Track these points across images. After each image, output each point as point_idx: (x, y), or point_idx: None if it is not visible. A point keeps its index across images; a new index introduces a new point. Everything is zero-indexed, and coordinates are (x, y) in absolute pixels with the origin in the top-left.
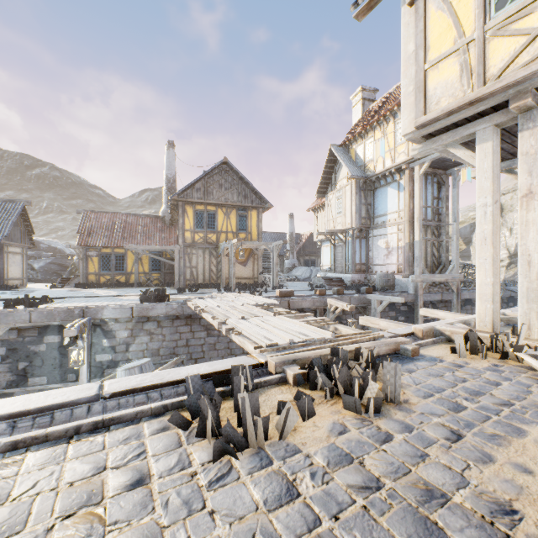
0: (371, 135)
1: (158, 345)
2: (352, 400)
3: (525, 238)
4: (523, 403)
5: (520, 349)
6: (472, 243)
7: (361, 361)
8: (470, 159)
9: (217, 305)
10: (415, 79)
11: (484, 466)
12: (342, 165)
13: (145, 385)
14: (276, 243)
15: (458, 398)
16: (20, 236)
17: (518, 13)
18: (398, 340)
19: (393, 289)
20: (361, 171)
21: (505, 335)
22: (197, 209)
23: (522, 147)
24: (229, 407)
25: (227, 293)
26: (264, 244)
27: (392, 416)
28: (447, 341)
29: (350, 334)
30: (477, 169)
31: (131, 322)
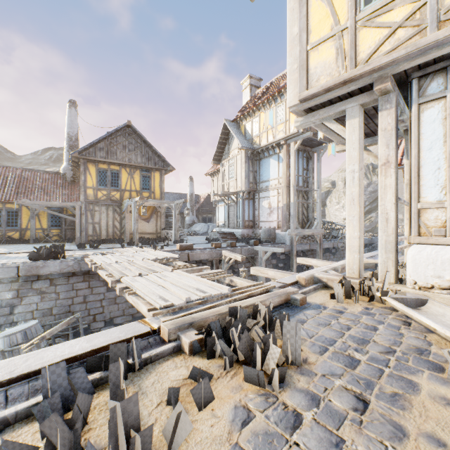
0: (258, 115)
1: (50, 305)
2: (255, 373)
3: (384, 199)
4: (402, 348)
5: (386, 293)
6: (326, 206)
7: (258, 318)
8: (341, 132)
9: (115, 261)
10: (299, 58)
11: (401, 445)
12: (234, 137)
13: None
14: (177, 202)
15: (350, 350)
16: None
17: (382, 9)
18: (288, 290)
19: (275, 241)
20: (250, 143)
21: (369, 280)
22: (100, 168)
23: (382, 124)
24: (105, 401)
25: (128, 248)
26: (166, 202)
27: (296, 384)
28: (324, 287)
29: (245, 287)
30: (347, 141)
31: (17, 282)
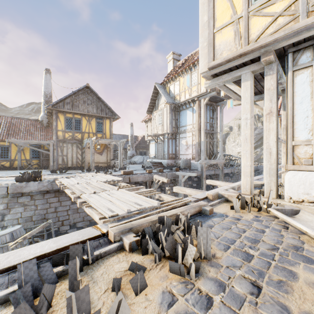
0: (178, 80)
1: (31, 214)
2: (177, 266)
3: (268, 138)
4: (283, 246)
5: (270, 206)
6: (226, 143)
7: (179, 224)
8: (238, 91)
9: (77, 183)
10: (208, 38)
11: None
12: (162, 95)
13: None
14: (121, 140)
15: (246, 248)
16: None
17: (267, 3)
18: (200, 203)
19: (190, 168)
20: (173, 100)
21: (258, 196)
22: (67, 116)
23: (266, 85)
24: (66, 289)
25: (87, 173)
26: (114, 141)
27: (208, 274)
28: (226, 201)
29: (170, 201)
30: (242, 97)
31: (7, 197)
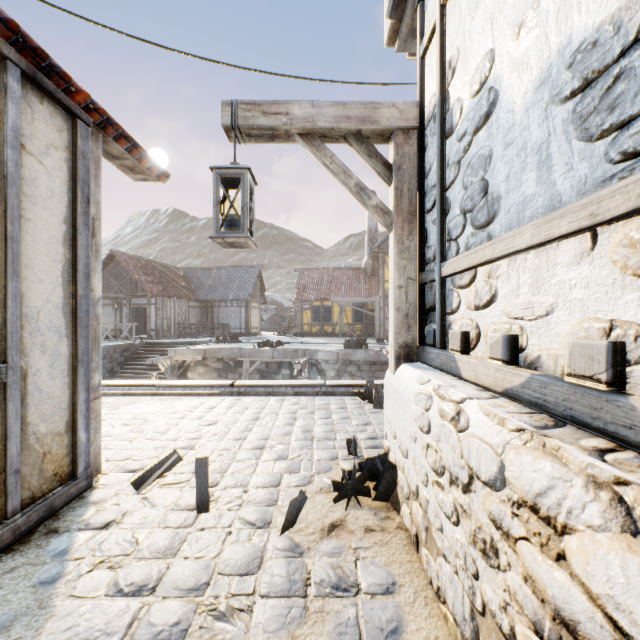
0: None
1: None
2: None
3: None
4: None
5: None
6: None
7: None
8: None
9: None
10: None
11: None
12: None
13: (346, 383)
14: None
15: None
16: (257, 294)
17: None
18: None
19: None
20: None
21: None
22: None
23: None
24: None
25: None
26: None
27: None
28: None
29: None
30: None
31: (337, 364)
